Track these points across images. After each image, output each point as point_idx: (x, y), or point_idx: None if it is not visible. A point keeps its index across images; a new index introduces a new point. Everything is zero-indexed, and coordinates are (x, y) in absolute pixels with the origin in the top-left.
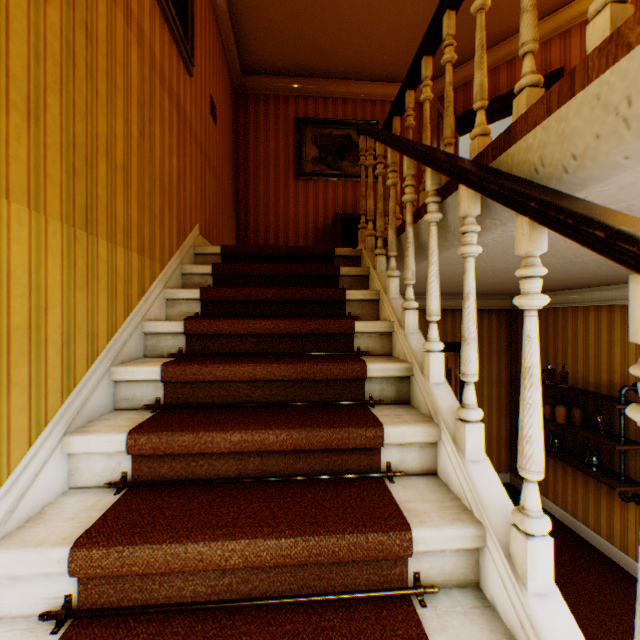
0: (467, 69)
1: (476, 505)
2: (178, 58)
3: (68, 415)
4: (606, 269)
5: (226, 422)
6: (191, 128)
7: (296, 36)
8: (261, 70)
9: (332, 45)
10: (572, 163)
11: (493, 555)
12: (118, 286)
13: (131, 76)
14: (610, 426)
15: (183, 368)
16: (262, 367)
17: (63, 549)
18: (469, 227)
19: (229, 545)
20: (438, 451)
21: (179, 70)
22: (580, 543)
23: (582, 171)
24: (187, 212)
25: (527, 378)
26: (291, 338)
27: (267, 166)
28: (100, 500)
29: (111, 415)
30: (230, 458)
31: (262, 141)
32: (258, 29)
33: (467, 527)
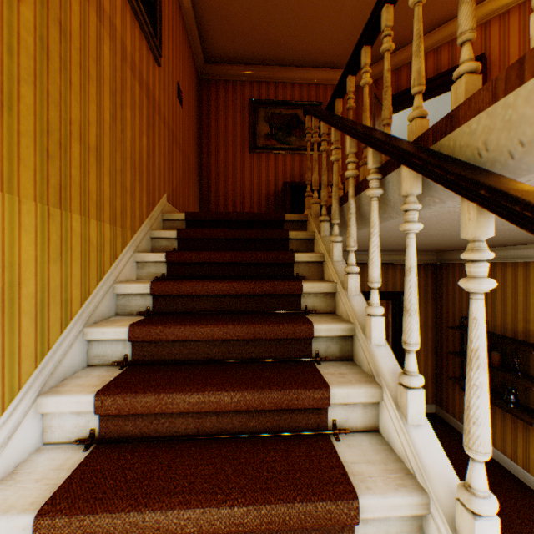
0: (398, 56)
1: (419, 471)
2: (148, 50)
3: (41, 377)
4: (527, 234)
5: (185, 382)
6: (159, 111)
7: (251, 30)
8: (221, 59)
9: (282, 37)
10: (519, 149)
11: (438, 525)
12: (91, 255)
13: (103, 67)
14: (526, 368)
15: (148, 329)
16: (219, 328)
17: (28, 517)
18: (411, 205)
19: (184, 514)
20: (380, 410)
21: (148, 61)
22: (499, 470)
23: (530, 157)
24: (156, 184)
25: (474, 360)
26: (245, 298)
27: (226, 141)
28: (69, 458)
29: (83, 372)
30: (189, 416)
31: (222, 120)
32: (218, 24)
33: (412, 495)
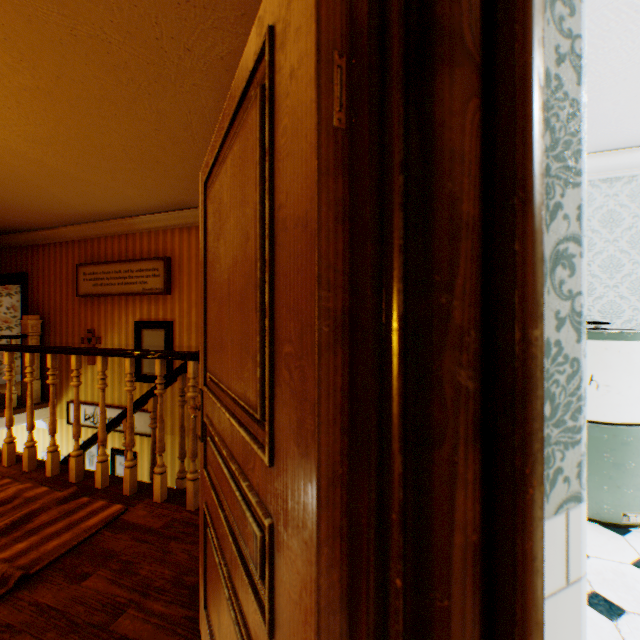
0: None
1: None
2: None
3: None
4: None
5: None
6: None
7: None
8: None
9: None
10: None
11: None
12: None
13: None
14: None
15: None
16: None
17: None
18: None
19: None
20: None
21: None
22: None
23: None
24: None
25: None
26: None
27: None
28: None
29: None
30: None
31: None
32: None
33: None
